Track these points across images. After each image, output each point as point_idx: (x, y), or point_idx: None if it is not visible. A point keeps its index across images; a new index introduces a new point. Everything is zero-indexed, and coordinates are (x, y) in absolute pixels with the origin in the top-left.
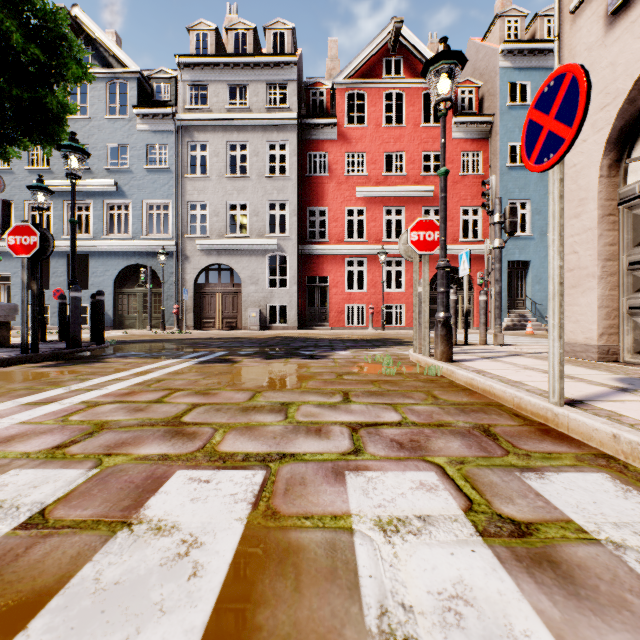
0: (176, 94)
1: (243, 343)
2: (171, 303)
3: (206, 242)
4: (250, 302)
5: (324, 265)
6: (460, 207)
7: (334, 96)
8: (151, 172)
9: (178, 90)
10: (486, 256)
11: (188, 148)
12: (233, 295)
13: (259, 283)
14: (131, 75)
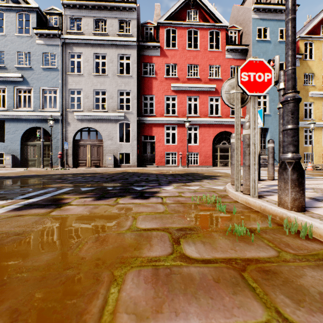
0: (62, 23)
1: (95, 178)
2: (58, 151)
3: (80, 114)
4: (108, 150)
5: (152, 129)
6: None
7: (158, 31)
8: (45, 70)
9: (63, 20)
10: None
11: (69, 56)
12: (97, 146)
13: (113, 139)
14: (32, 9)
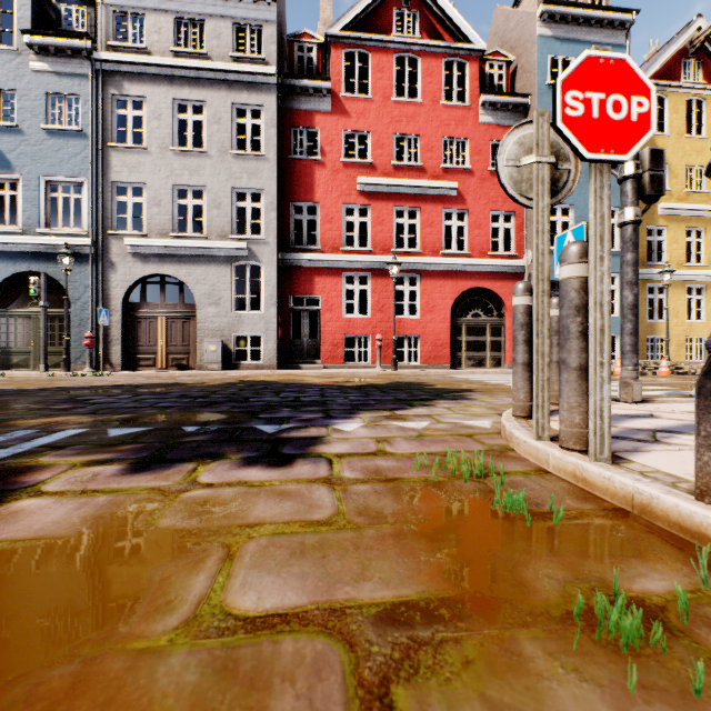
0: (96, 25)
1: (164, 398)
2: (86, 331)
3: (141, 242)
4: (208, 330)
5: (314, 281)
6: (489, 211)
7: (328, 55)
8: (53, 134)
9: (97, 17)
10: (527, 272)
11: (114, 104)
12: (183, 320)
13: (221, 303)
14: None
